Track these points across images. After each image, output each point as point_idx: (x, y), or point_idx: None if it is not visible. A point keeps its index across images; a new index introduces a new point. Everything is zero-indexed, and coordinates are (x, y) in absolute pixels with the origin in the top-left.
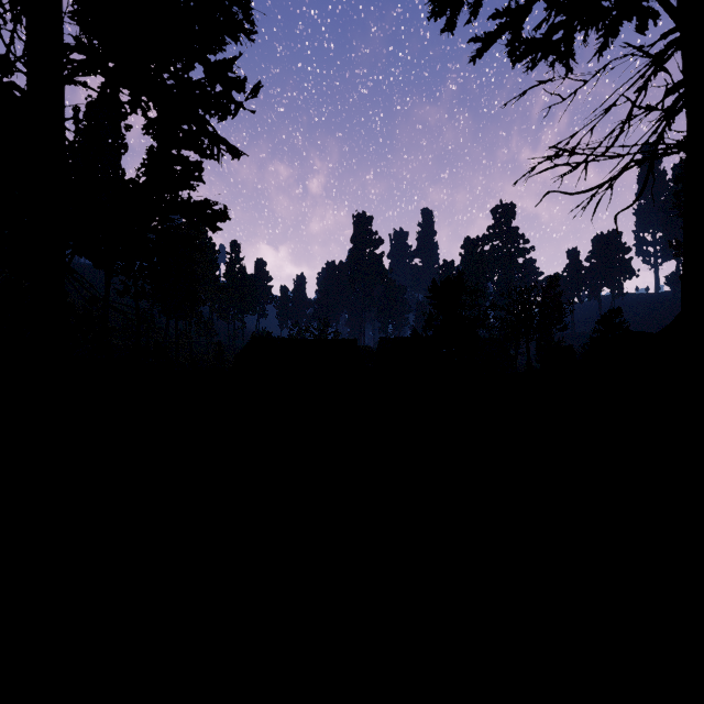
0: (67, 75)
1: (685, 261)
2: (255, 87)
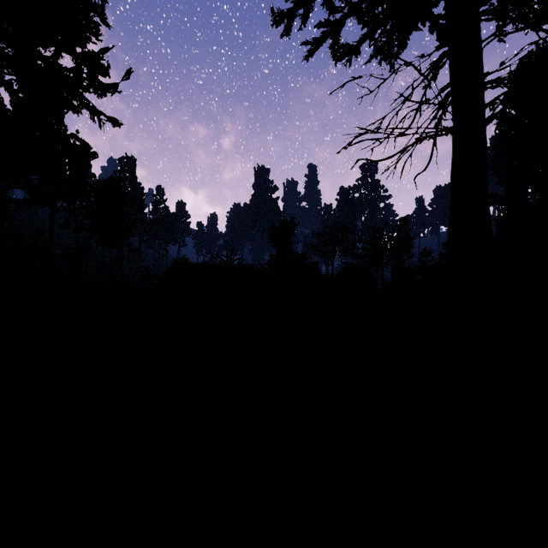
0: None
1: (450, 213)
2: (128, 72)
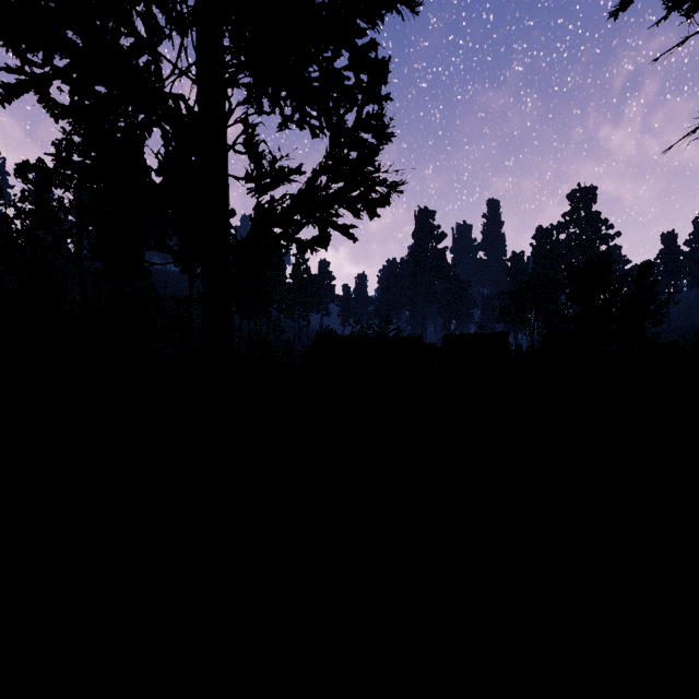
0: (231, 77)
1: None
2: None
